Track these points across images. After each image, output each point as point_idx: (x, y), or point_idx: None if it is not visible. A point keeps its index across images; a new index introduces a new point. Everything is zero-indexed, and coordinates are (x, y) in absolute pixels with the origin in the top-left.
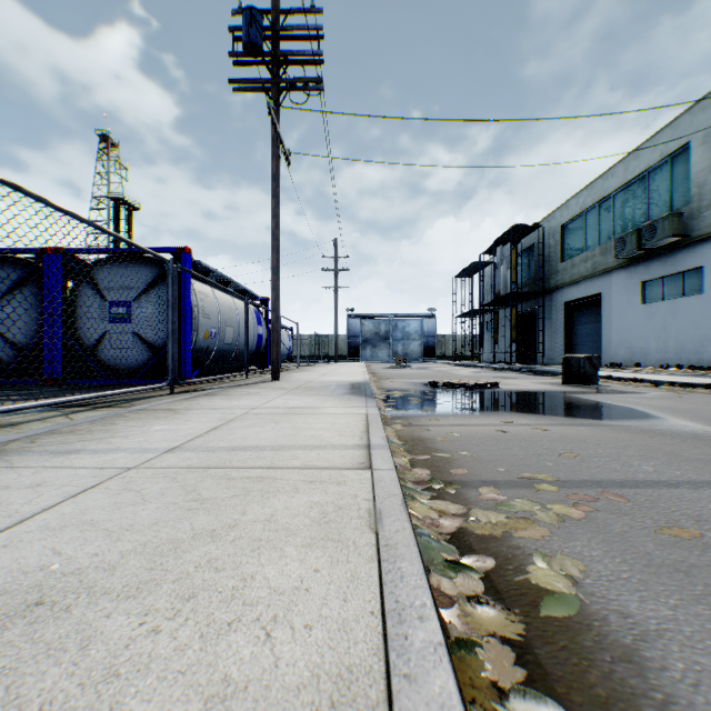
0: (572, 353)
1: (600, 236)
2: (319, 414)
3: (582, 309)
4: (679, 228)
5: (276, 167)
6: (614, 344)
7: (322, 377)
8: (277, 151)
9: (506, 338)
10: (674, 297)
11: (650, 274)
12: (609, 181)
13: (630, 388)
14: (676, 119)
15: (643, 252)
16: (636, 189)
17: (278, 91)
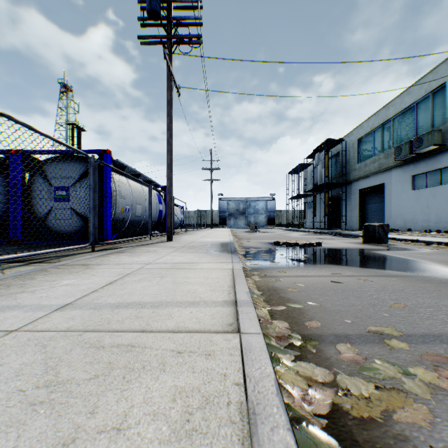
0: (365, 222)
1: (383, 146)
2: (196, 269)
3: (371, 194)
4: (438, 139)
5: (169, 95)
6: (393, 217)
7: (201, 238)
8: (170, 85)
9: (320, 212)
10: (434, 185)
11: (418, 171)
12: (390, 110)
13: (410, 246)
14: (435, 67)
15: (413, 156)
16: (408, 114)
17: (171, 44)
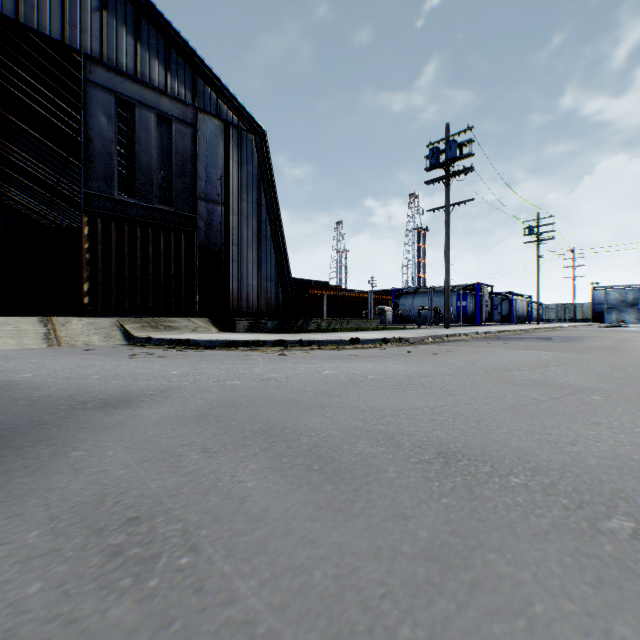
0: None
1: None
2: None
3: None
4: None
5: (537, 264)
6: None
7: None
8: (537, 260)
9: None
10: None
11: None
12: None
13: None
14: None
15: None
16: None
17: (538, 243)
